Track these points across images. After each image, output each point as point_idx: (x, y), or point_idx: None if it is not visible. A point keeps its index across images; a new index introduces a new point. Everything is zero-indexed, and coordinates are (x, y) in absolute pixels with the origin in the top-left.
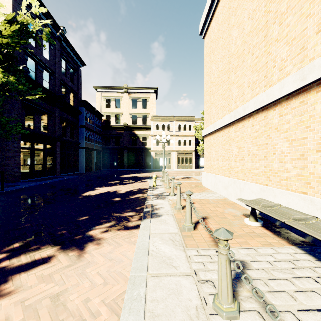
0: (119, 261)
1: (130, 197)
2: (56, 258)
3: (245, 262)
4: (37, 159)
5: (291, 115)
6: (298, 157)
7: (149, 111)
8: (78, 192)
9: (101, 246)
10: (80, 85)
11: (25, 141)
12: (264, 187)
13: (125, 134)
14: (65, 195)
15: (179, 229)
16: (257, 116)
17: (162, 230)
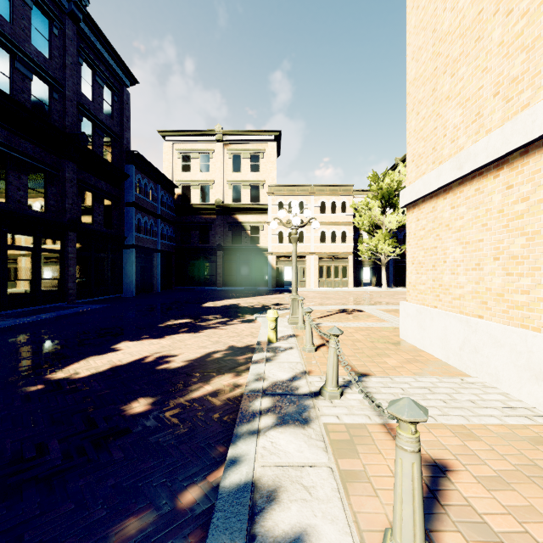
0: None
1: (190, 393)
2: None
3: None
4: (16, 269)
5: None
6: None
7: (264, 177)
8: (53, 362)
9: None
10: (126, 121)
11: None
12: None
13: (217, 221)
14: None
15: None
16: None
17: None
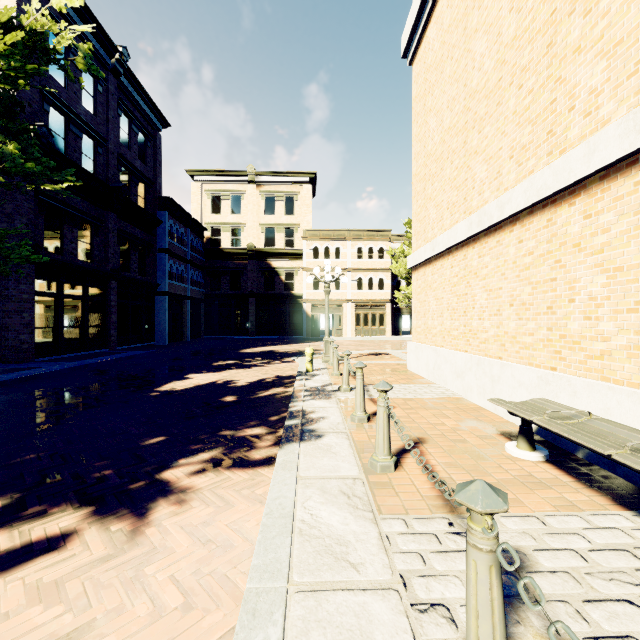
0: (225, 545)
1: (258, 394)
2: (81, 536)
3: (520, 553)
4: (69, 317)
5: (612, 214)
6: (629, 306)
7: (299, 220)
8: (150, 384)
9: (186, 508)
10: (159, 166)
11: (44, 279)
12: (548, 374)
13: (250, 266)
14: (122, 390)
15: (362, 469)
16: (531, 220)
17: (324, 471)
